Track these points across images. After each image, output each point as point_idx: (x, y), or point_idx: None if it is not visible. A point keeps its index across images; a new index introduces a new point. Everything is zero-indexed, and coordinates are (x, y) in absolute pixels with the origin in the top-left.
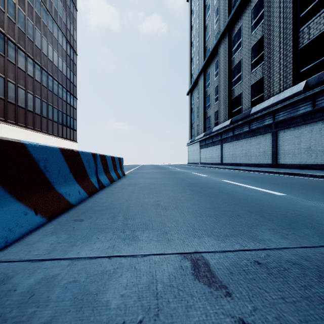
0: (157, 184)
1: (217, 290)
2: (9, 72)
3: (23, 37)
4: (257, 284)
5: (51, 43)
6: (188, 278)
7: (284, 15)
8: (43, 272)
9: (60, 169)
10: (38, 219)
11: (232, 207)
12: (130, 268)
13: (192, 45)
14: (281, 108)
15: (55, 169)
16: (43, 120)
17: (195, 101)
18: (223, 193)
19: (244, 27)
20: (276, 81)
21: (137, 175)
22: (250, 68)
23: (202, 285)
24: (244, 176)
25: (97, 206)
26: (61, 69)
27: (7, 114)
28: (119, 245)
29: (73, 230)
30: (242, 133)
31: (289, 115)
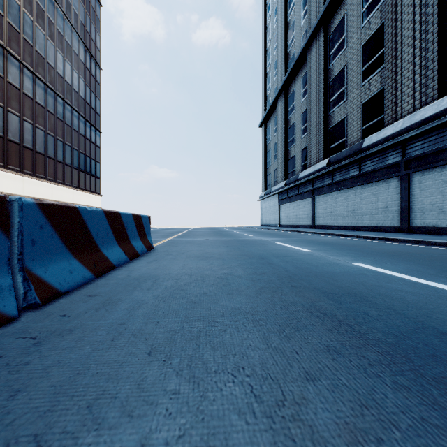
0: (210, 280)
1: None
2: None
3: (16, 37)
4: None
5: (62, 50)
6: None
7: None
8: None
9: None
10: None
11: None
12: None
13: (267, 54)
14: (418, 135)
15: None
16: (49, 162)
17: (272, 135)
18: (442, 336)
19: (349, 16)
20: (407, 93)
21: (175, 250)
22: (360, 77)
23: None
24: (384, 252)
25: None
26: (76, 89)
27: None
28: None
29: None
30: (347, 180)
31: (433, 146)
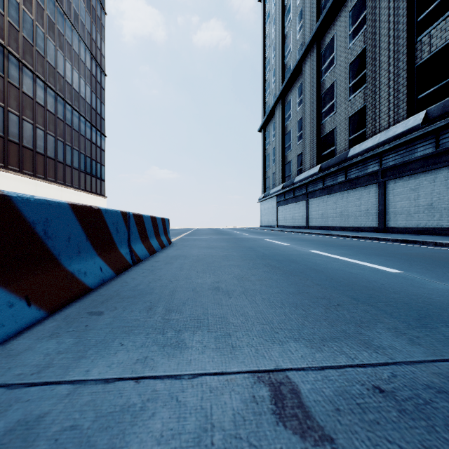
0: (217, 256)
1: (317, 446)
2: (11, 99)
3: (29, 50)
4: (384, 433)
5: (70, 59)
6: (265, 421)
7: (395, 19)
8: (23, 409)
9: (70, 235)
10: (31, 313)
11: (327, 291)
12: (169, 401)
13: (266, 62)
14: (391, 148)
15: (63, 235)
16: (59, 166)
17: (270, 140)
18: (312, 269)
19: (338, 36)
20: (383, 111)
21: (189, 244)
22: (347, 93)
23: (291, 436)
24: (340, 245)
25: (127, 291)
26: (83, 95)
27: (8, 158)
28: (155, 356)
29: (85, 329)
30: (335, 185)
31: (403, 158)
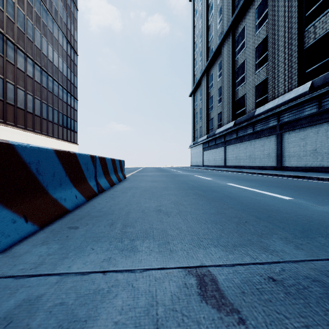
0: (159, 187)
1: (228, 316)
2: (8, 73)
3: (22, 37)
4: (274, 308)
5: (51, 43)
6: (193, 300)
7: (289, 15)
8: (27, 292)
9: (55, 172)
10: (28, 227)
11: (238, 212)
12: (127, 286)
13: (195, 45)
14: (286, 109)
15: (49, 172)
16: (43, 121)
17: (198, 102)
18: (228, 197)
19: (248, 27)
20: (280, 81)
21: (138, 178)
22: (254, 68)
23: (210, 309)
24: (249, 179)
25: (95, 212)
26: (61, 70)
27: (6, 116)
28: (116, 257)
29: (66, 239)
30: (246, 135)
31: (295, 116)
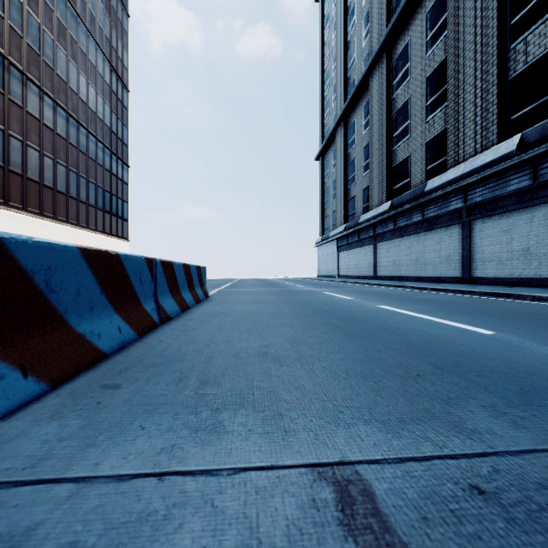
0: (265, 313)
1: None
2: (13, 121)
3: (35, 60)
4: None
5: (85, 72)
6: (330, 535)
7: (483, 23)
8: (8, 518)
9: (80, 287)
10: (28, 387)
11: (403, 358)
12: (202, 506)
13: (325, 75)
14: (478, 181)
15: (71, 287)
16: (71, 202)
17: (330, 171)
18: (384, 330)
19: (413, 44)
20: (468, 135)
21: (230, 298)
22: (424, 113)
23: None
24: (416, 299)
25: (151, 357)
26: (101, 116)
27: (9, 192)
28: (184, 444)
29: (97, 408)
30: (410, 225)
31: (492, 193)
